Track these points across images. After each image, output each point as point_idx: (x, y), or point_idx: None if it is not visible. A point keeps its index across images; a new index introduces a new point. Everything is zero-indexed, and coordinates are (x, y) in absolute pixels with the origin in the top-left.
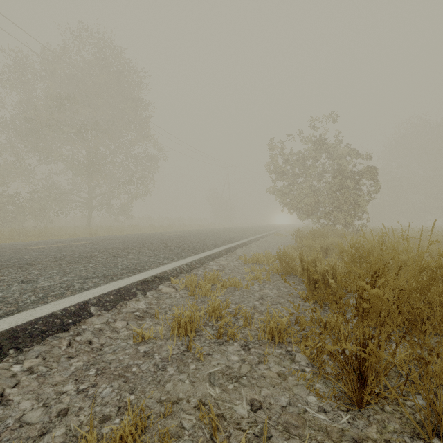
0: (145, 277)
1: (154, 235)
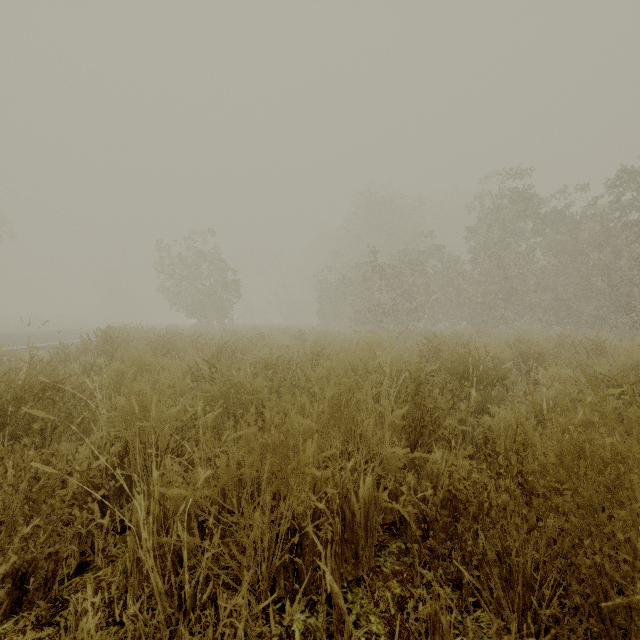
0: (41, 345)
1: (17, 333)
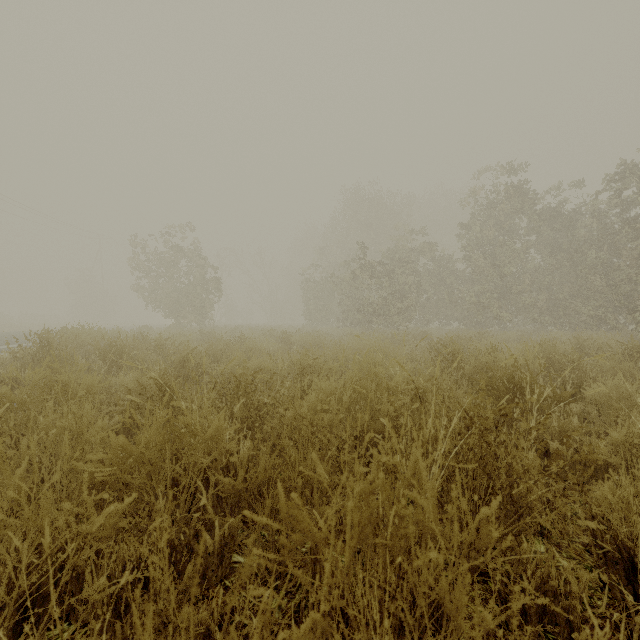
0: None
1: None
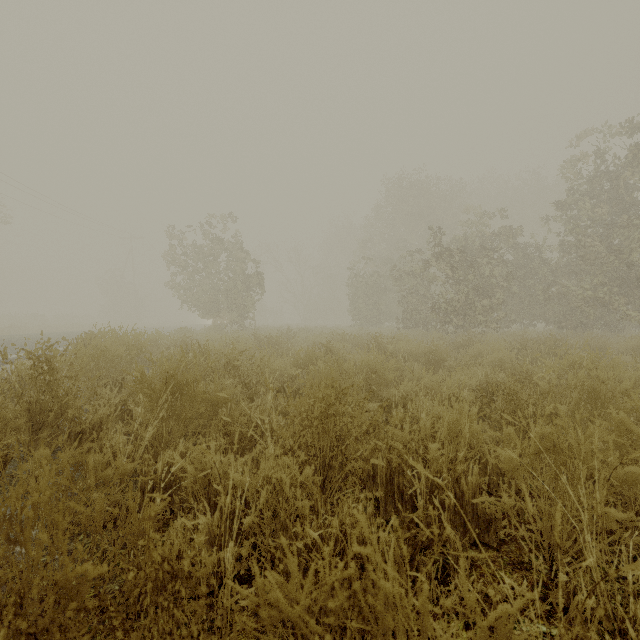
0: None
1: None
